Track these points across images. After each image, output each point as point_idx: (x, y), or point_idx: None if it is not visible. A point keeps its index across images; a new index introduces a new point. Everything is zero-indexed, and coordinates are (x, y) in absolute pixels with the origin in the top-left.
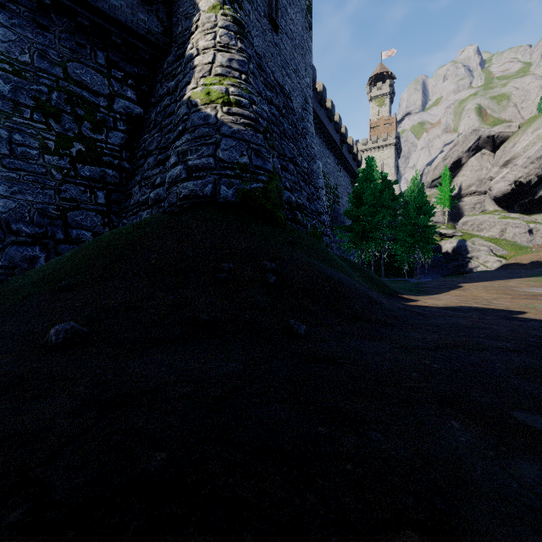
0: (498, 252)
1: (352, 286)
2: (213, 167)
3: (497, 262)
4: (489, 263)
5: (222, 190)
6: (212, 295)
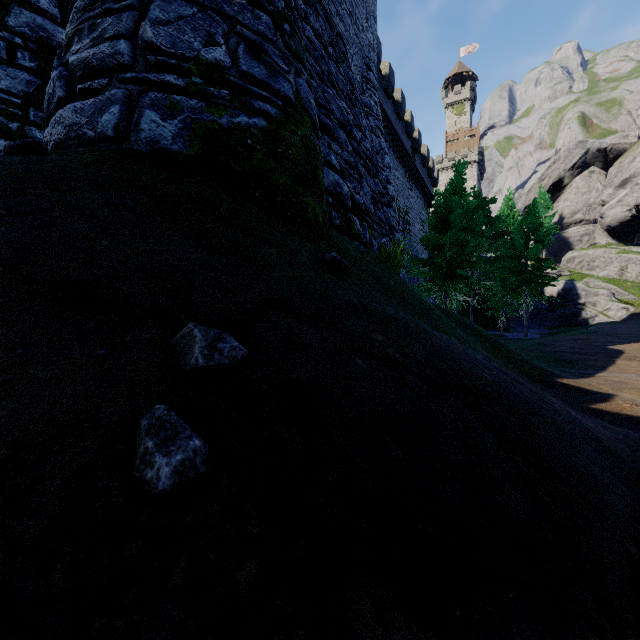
0: (622, 297)
1: (541, 404)
2: (127, 62)
3: (622, 310)
4: (610, 312)
5: (145, 122)
6: None
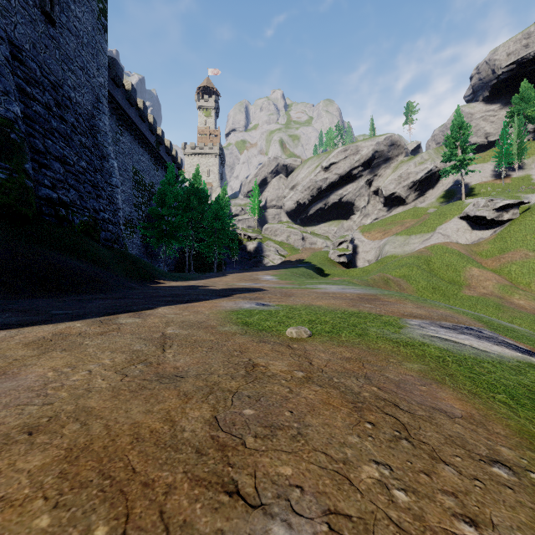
0: (282, 252)
1: (79, 270)
2: None
3: (280, 259)
4: (275, 260)
5: None
6: None
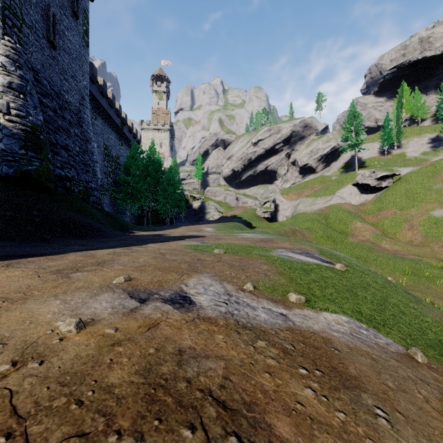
0: (220, 210)
1: (89, 224)
2: None
3: (218, 215)
4: (215, 216)
5: (4, 169)
6: (1, 226)
